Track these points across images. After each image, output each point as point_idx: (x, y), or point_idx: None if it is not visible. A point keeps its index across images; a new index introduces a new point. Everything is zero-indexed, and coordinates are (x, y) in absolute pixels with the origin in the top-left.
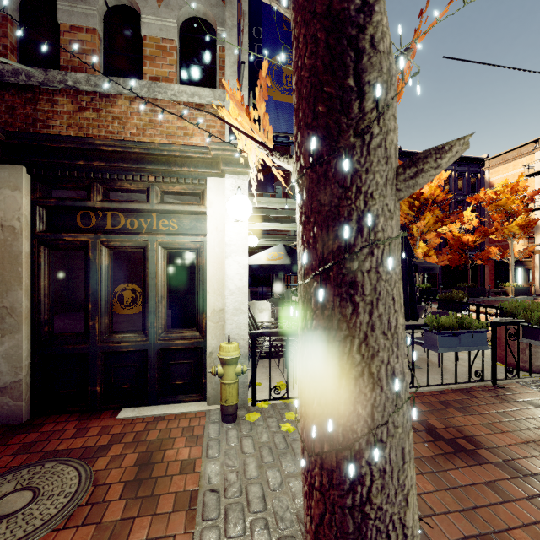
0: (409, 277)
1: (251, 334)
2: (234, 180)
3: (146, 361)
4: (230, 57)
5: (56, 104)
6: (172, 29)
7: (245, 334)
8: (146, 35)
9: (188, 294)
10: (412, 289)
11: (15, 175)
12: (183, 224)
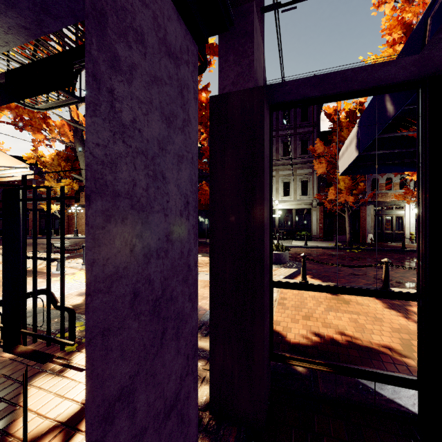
0: None
1: (415, 231)
2: (411, 205)
3: (392, 235)
4: (411, 184)
5: (378, 195)
6: (398, 180)
7: (414, 231)
8: (393, 182)
9: (378, 227)
10: None
11: (372, 206)
12: (399, 212)
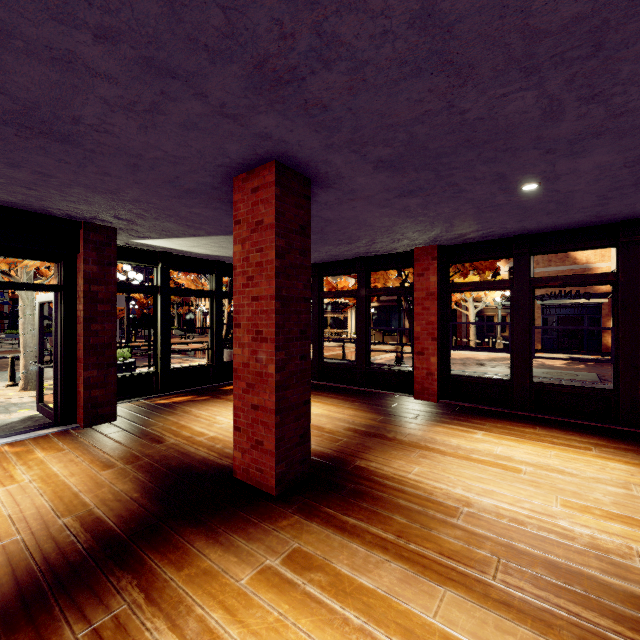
0: (14, 321)
1: None
2: None
3: None
4: None
5: None
6: None
7: None
8: None
9: None
10: (14, 325)
11: None
12: None
